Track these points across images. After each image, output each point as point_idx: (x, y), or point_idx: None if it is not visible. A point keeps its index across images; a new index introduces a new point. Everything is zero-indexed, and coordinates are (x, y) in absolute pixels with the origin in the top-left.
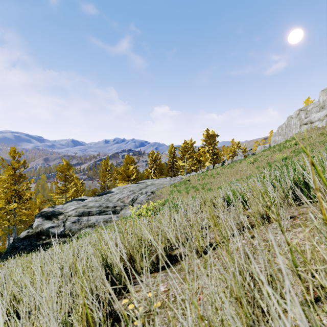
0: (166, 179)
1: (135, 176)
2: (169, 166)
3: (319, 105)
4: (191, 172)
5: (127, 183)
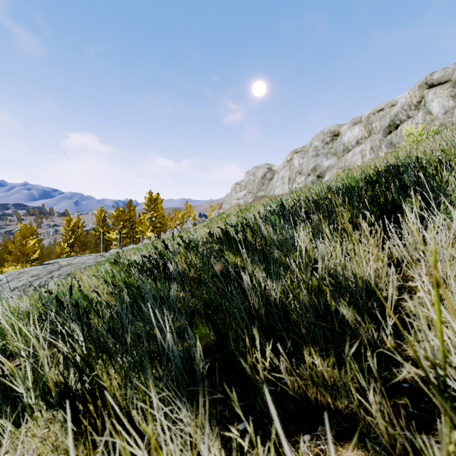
0: (91, 256)
1: (39, 254)
2: (98, 236)
3: (244, 184)
4: (129, 245)
5: (23, 265)
